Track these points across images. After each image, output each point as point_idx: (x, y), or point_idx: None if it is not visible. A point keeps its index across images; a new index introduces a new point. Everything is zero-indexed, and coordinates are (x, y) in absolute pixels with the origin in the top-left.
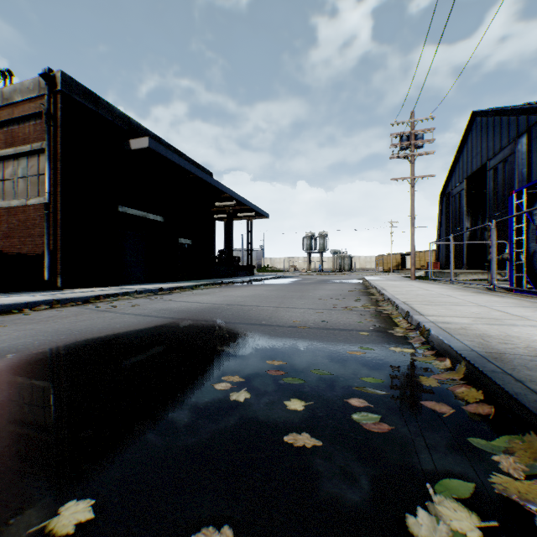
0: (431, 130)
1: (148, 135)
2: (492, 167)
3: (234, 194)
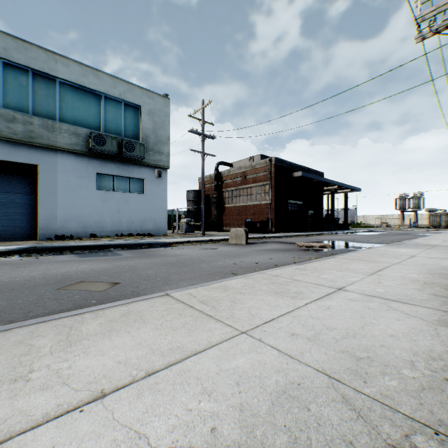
0: None
1: (297, 166)
2: None
3: (337, 183)
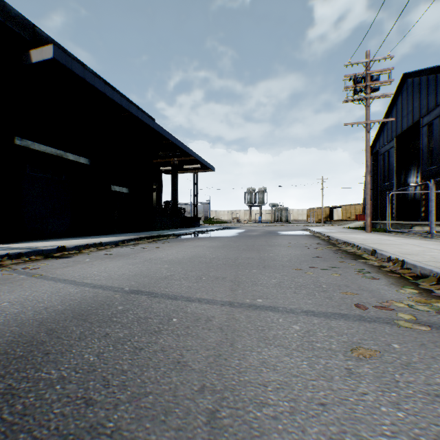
0: (388, 71)
1: None
2: (426, 123)
3: (177, 141)
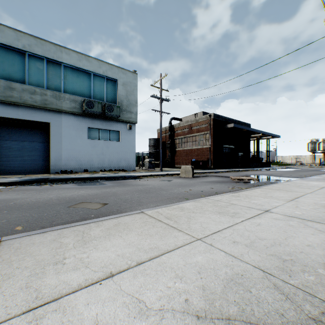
0: None
1: (230, 120)
2: None
3: (261, 131)
